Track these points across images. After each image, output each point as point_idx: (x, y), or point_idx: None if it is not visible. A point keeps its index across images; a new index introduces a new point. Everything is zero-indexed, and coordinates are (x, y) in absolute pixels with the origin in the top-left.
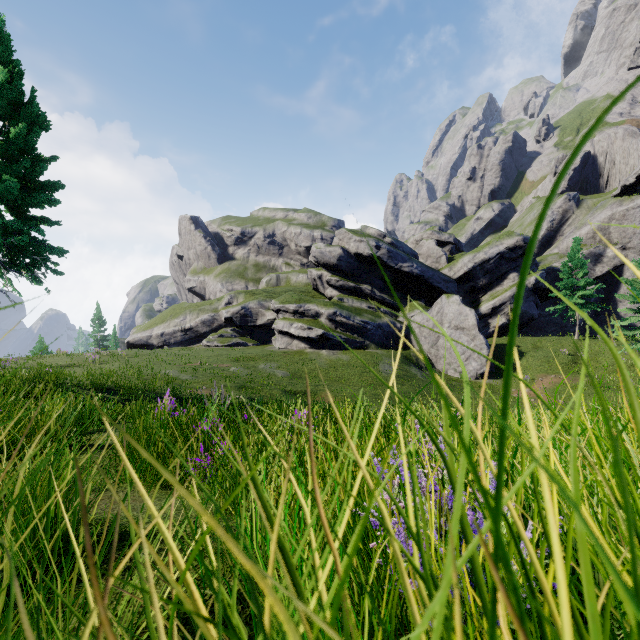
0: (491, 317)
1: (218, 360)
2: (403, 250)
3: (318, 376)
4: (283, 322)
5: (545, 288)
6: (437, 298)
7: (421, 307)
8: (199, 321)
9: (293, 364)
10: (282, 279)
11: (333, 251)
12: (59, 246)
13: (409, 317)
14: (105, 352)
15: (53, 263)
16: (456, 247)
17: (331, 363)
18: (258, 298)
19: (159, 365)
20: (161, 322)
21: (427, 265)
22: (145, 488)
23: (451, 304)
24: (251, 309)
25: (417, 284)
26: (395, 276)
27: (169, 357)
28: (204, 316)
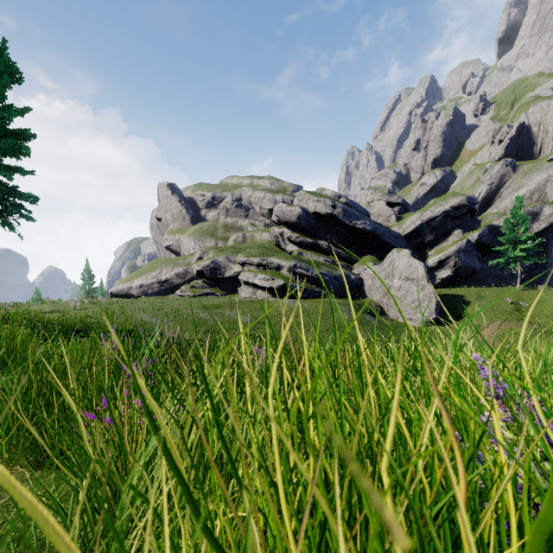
0: (437, 270)
1: (188, 307)
2: (357, 209)
3: (280, 322)
4: (248, 274)
5: (486, 244)
6: (387, 253)
7: (373, 260)
8: (174, 274)
9: (257, 311)
10: (248, 237)
11: (293, 210)
12: (29, 192)
13: (362, 269)
14: (87, 300)
15: (26, 211)
16: (404, 208)
17: (292, 310)
18: (226, 253)
19: (134, 311)
20: (140, 275)
21: (378, 223)
22: (6, 464)
23: (401, 257)
24: (220, 263)
25: (369, 240)
26: (349, 233)
27: (144, 304)
28: (178, 269)
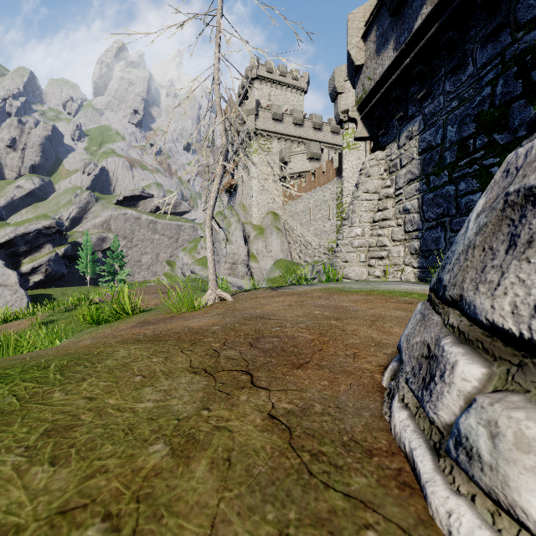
0: (31, 275)
1: None
2: None
3: None
4: None
5: (73, 254)
6: None
7: None
8: None
9: None
10: None
11: None
12: None
13: None
14: None
15: None
16: None
17: None
18: None
19: None
20: None
21: None
22: None
23: None
24: None
25: None
26: None
27: None
28: None
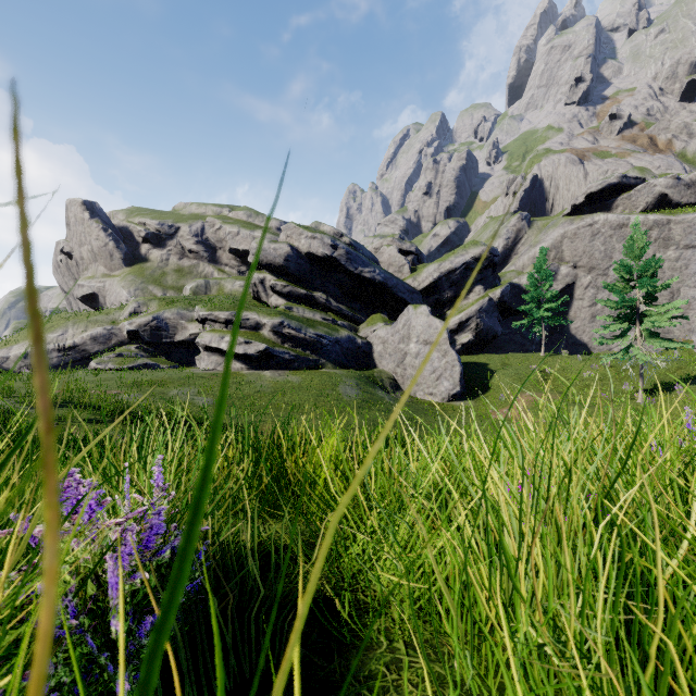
0: (457, 333)
1: (104, 385)
2: (363, 253)
3: (258, 403)
4: (211, 335)
5: (506, 305)
6: (401, 311)
7: (384, 320)
8: (88, 336)
9: None
10: (213, 286)
11: (279, 248)
12: None
13: (371, 331)
14: None
15: None
16: (418, 258)
17: (277, 386)
18: (177, 306)
19: None
20: (25, 338)
21: (390, 273)
22: None
23: (419, 315)
24: (167, 320)
25: (379, 294)
26: (354, 283)
27: (18, 383)
28: (96, 329)
